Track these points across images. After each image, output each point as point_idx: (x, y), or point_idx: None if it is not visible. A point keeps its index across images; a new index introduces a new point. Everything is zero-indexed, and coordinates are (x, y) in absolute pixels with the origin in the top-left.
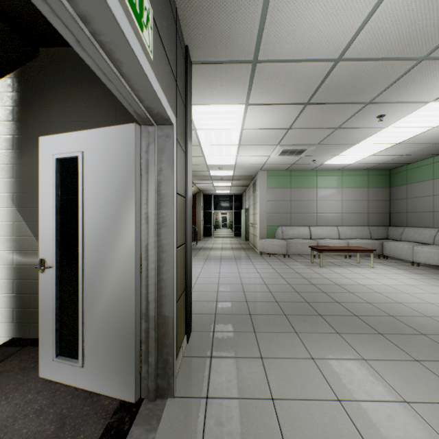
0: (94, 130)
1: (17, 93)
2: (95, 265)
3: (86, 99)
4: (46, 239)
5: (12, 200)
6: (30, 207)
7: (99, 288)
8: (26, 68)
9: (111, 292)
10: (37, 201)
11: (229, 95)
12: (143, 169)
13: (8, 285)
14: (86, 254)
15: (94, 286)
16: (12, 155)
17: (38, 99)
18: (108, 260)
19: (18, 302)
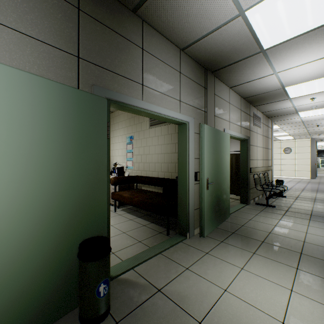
0: None
1: None
2: None
3: None
4: None
5: None
6: None
7: None
8: None
9: None
10: None
11: (323, 142)
12: None
13: None
14: None
15: None
16: None
17: None
18: None
19: None
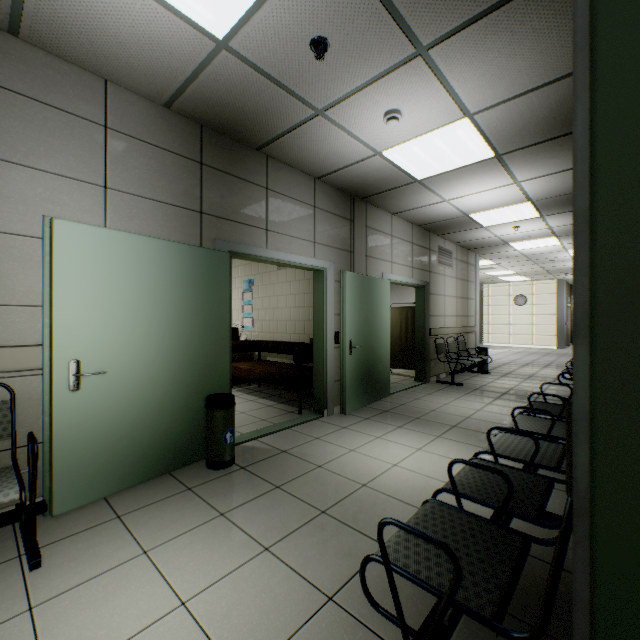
0: None
1: None
2: None
3: None
4: None
5: None
6: None
7: None
8: None
9: None
10: None
11: None
12: None
13: None
14: None
15: None
16: None
17: None
18: None
19: None
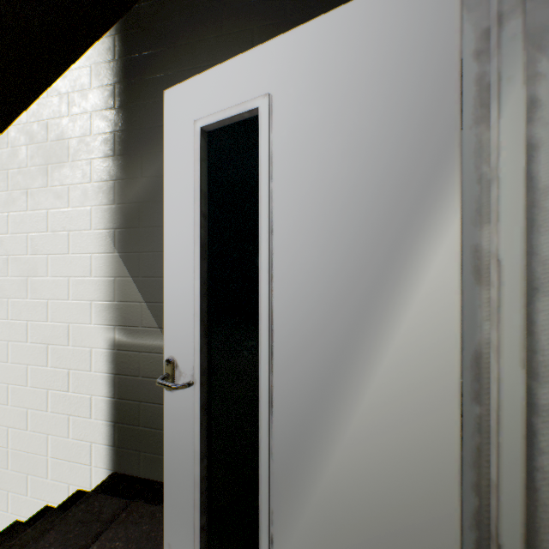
0: (301, 28)
1: (120, 60)
2: (303, 395)
3: (230, 47)
4: (178, 317)
5: (112, 241)
6: (139, 252)
7: (317, 462)
8: (132, 15)
9: (360, 485)
10: (149, 241)
11: None
12: (463, 109)
13: (107, 383)
14: (276, 361)
15: (301, 452)
16: (113, 165)
17: (150, 64)
18: (350, 390)
19: (121, 413)
